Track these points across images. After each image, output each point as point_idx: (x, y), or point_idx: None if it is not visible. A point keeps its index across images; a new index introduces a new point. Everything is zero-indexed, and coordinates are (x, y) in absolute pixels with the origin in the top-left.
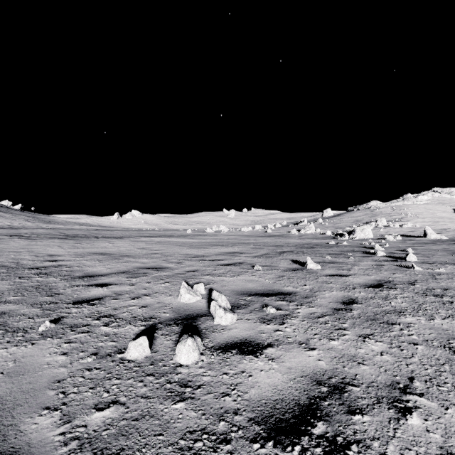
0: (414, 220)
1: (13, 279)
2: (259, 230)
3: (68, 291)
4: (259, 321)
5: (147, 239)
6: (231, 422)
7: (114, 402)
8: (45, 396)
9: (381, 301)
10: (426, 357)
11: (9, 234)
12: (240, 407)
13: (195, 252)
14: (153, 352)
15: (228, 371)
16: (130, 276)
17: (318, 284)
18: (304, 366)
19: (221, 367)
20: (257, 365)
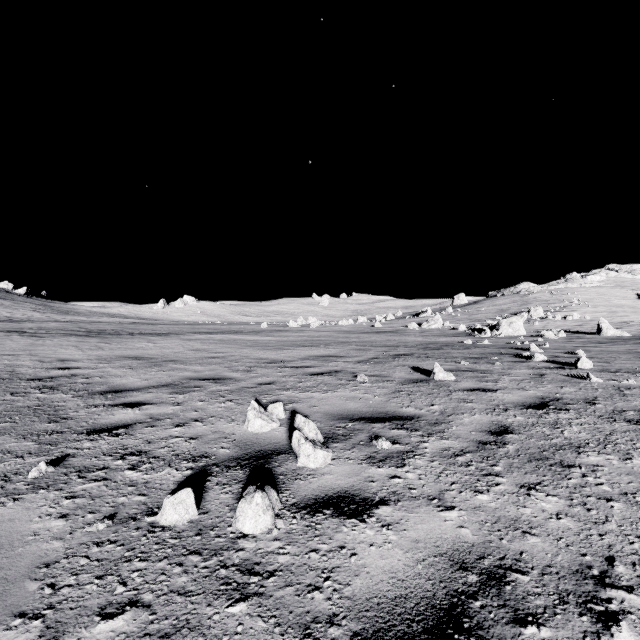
0: (582, 310)
1: (1, 396)
2: (364, 324)
3: (82, 414)
4: (366, 462)
5: (204, 337)
6: (323, 639)
7: (132, 603)
8: (21, 592)
9: (548, 430)
10: (628, 523)
11: (6, 329)
12: (338, 612)
13: (272, 355)
14: (202, 513)
15: (318, 546)
16: (175, 392)
17: (453, 404)
18: (438, 537)
19: (307, 538)
20: (363, 535)
